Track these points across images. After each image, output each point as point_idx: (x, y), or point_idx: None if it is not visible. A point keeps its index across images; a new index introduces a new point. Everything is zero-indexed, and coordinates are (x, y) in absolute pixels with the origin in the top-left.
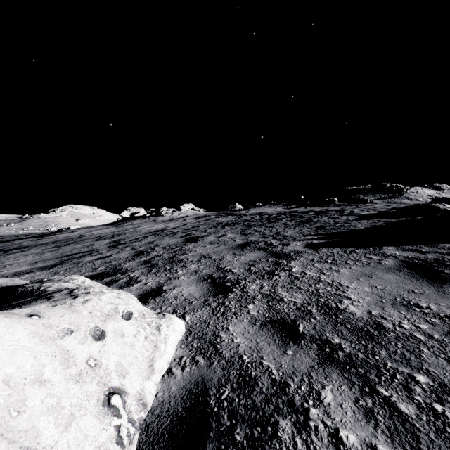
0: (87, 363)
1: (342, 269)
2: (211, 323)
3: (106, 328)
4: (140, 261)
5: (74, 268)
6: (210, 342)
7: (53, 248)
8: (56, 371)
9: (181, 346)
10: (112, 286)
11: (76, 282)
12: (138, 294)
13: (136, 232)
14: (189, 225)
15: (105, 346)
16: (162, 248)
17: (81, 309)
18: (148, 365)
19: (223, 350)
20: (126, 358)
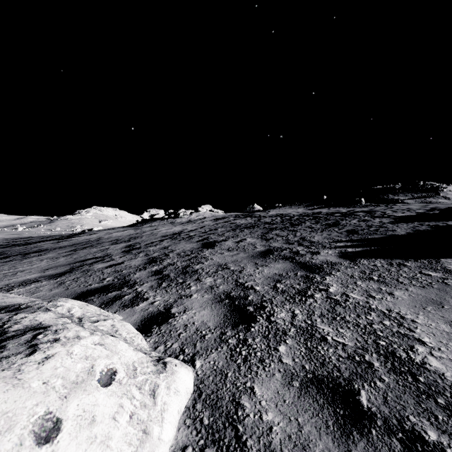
0: None
1: (395, 291)
2: (229, 376)
3: (65, 413)
4: (151, 271)
5: (82, 277)
6: (228, 416)
7: (69, 252)
8: None
9: (186, 421)
10: (114, 305)
11: (60, 310)
12: (141, 319)
13: (153, 235)
14: (206, 227)
15: None
16: (177, 255)
17: (32, 378)
18: None
19: (247, 438)
20: None
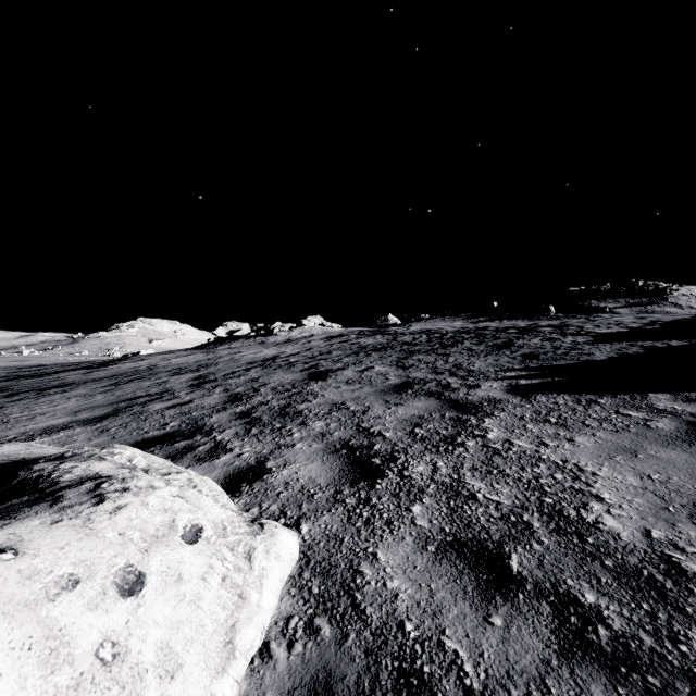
0: (97, 654)
1: (578, 437)
2: (345, 541)
3: (148, 567)
4: (234, 413)
5: (134, 422)
6: (343, 584)
7: (109, 387)
8: (25, 685)
9: (290, 590)
10: (185, 458)
11: (118, 459)
12: (224, 476)
13: (234, 361)
14: (315, 350)
15: (140, 609)
16: (271, 390)
17: (106, 528)
18: (223, 641)
19: (366, 606)
20: (180, 630)
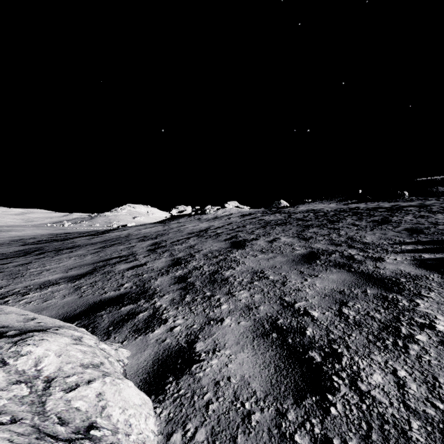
0: None
1: None
2: None
3: None
4: (174, 277)
5: (100, 281)
6: None
7: (98, 249)
8: None
9: None
10: (125, 327)
11: (21, 363)
12: (153, 360)
13: (180, 232)
14: (234, 224)
15: None
16: (203, 256)
17: None
18: None
19: None
20: None
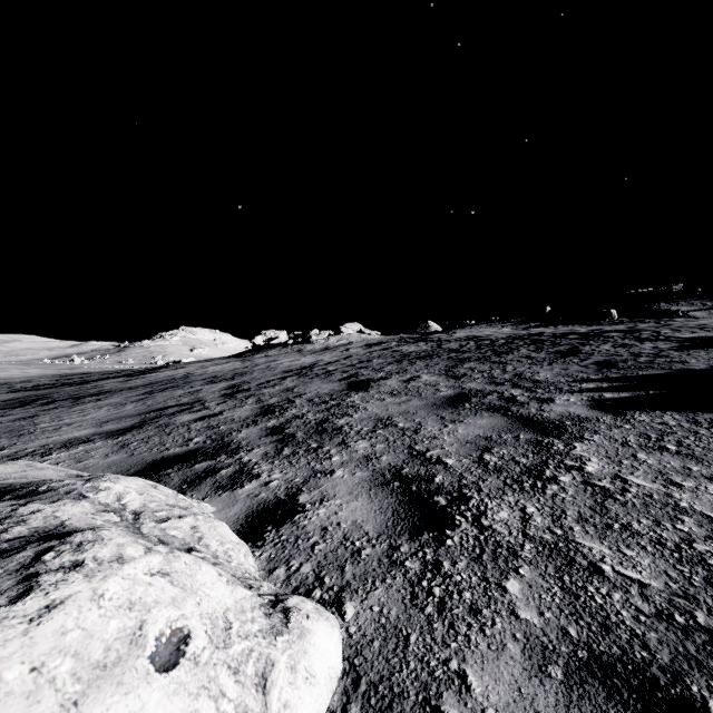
0: None
1: None
2: (412, 642)
3: None
4: (265, 428)
5: (157, 436)
6: None
7: (142, 396)
8: None
9: None
10: (203, 484)
11: (102, 497)
12: (246, 513)
13: (270, 370)
14: (354, 358)
15: None
16: (307, 401)
17: (9, 658)
18: None
19: None
20: None
